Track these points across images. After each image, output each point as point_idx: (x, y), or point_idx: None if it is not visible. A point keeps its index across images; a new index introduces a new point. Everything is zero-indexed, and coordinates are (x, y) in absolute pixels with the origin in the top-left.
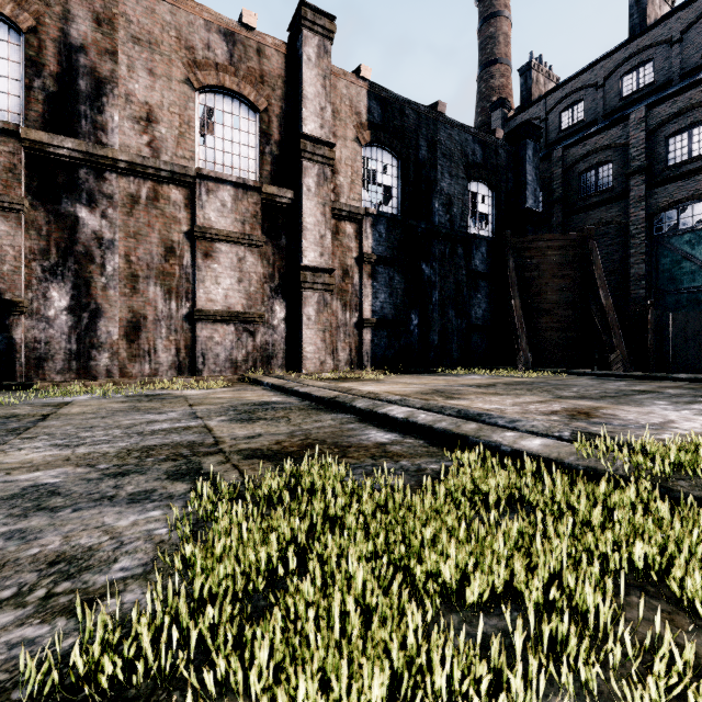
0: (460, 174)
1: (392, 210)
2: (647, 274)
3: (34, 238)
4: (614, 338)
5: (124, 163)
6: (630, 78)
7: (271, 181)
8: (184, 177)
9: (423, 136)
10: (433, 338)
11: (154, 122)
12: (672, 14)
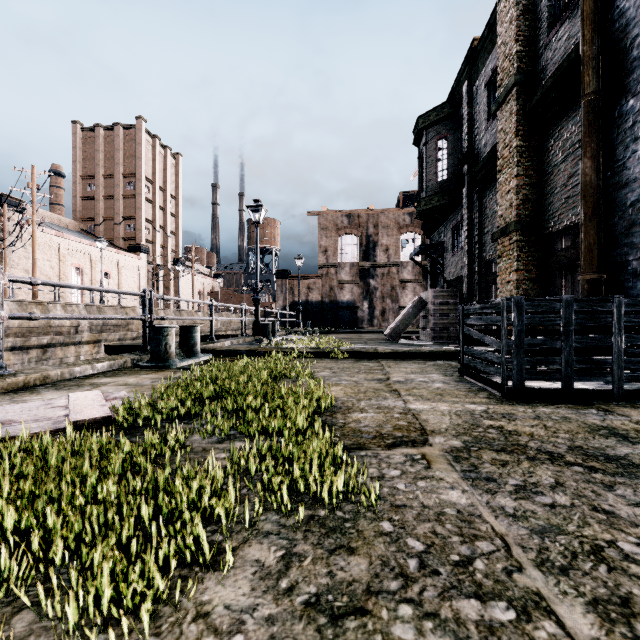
0: None
1: None
2: None
3: (361, 290)
4: None
5: (381, 265)
6: None
7: (425, 258)
8: (397, 265)
9: None
10: None
11: (388, 250)
12: None
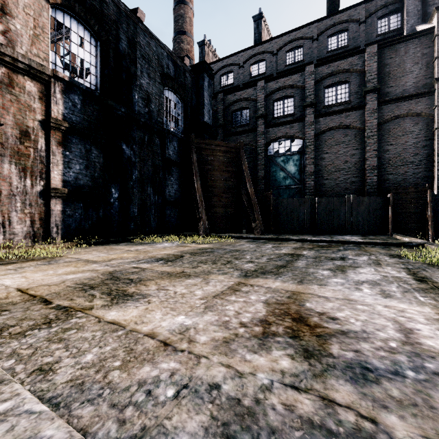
0: (157, 79)
1: (90, 85)
2: (265, 177)
3: None
4: (255, 213)
5: None
6: (255, 67)
7: None
8: None
9: (124, 31)
10: (134, 210)
11: None
12: (273, 39)
